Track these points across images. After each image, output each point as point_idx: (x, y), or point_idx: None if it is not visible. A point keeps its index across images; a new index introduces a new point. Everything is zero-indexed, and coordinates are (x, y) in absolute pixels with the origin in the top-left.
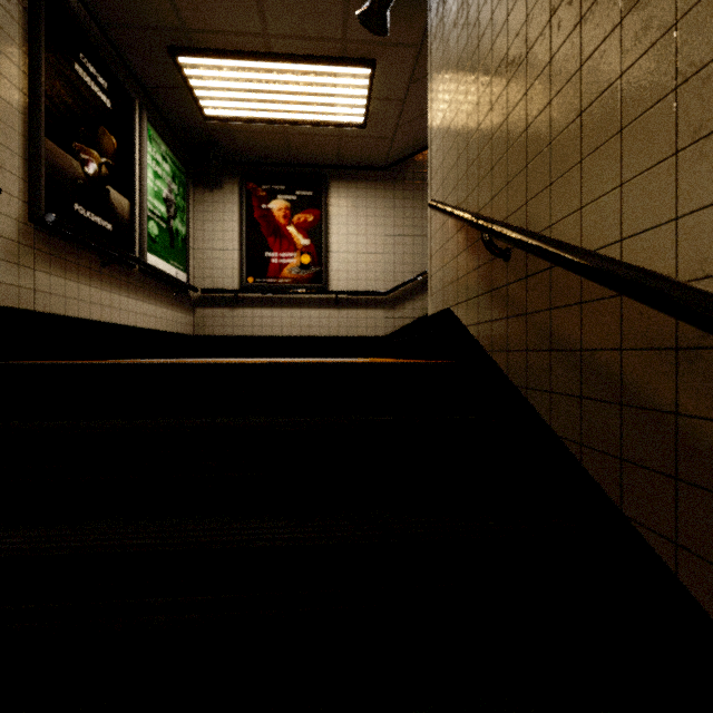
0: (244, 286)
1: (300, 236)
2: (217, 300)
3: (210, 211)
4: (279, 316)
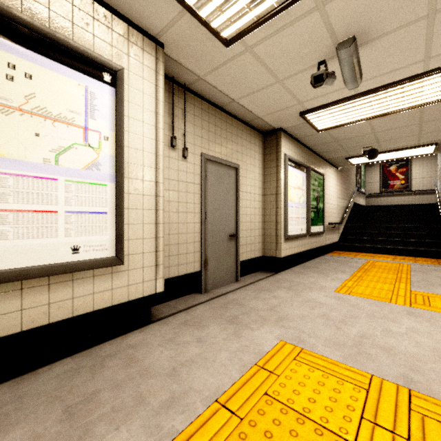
0: (381, 192)
1: (400, 176)
2: (372, 196)
3: (370, 172)
4: (392, 199)
